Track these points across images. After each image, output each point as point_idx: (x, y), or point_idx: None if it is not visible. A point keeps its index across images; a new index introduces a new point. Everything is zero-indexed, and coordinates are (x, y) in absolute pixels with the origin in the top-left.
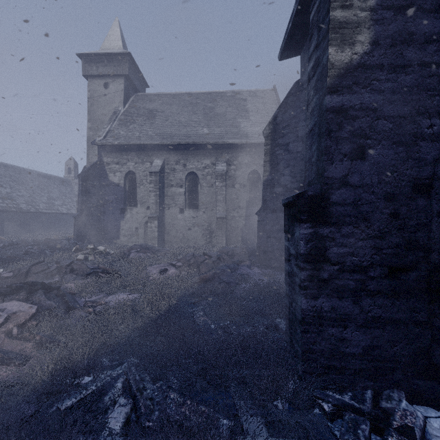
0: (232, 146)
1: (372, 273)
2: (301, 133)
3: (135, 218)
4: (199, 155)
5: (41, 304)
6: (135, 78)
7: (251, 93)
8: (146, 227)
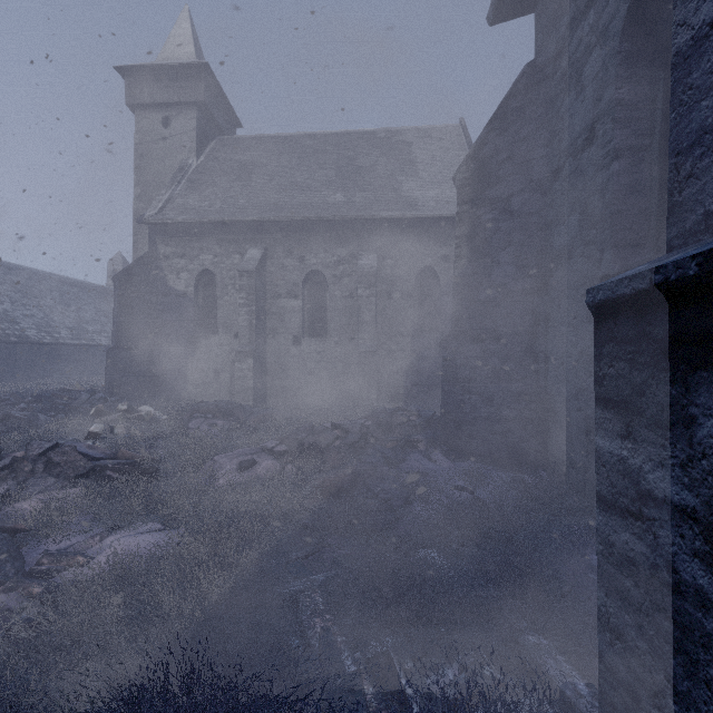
0: (386, 224)
1: None
2: (539, 173)
3: (213, 354)
4: (328, 241)
5: None
6: (217, 109)
7: (420, 133)
8: (233, 369)
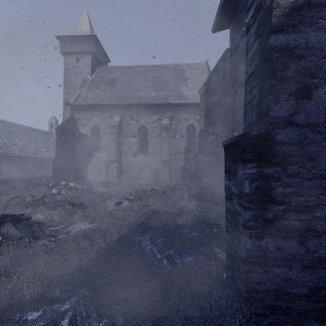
0: (173, 106)
1: (318, 214)
2: (231, 91)
3: (99, 161)
4: (148, 113)
5: (8, 234)
6: (99, 54)
7: (188, 66)
8: (107, 168)
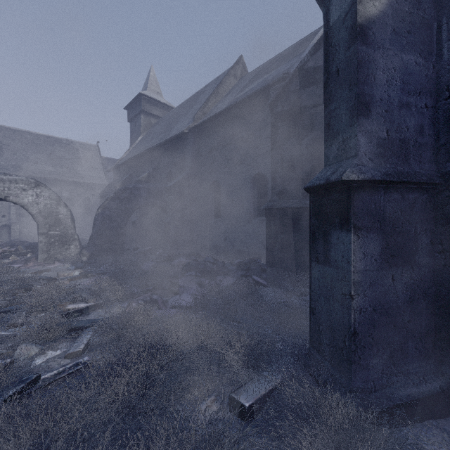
0: (72, 182)
1: None
2: None
3: None
4: (48, 185)
5: None
6: None
7: (81, 145)
8: (1, 229)
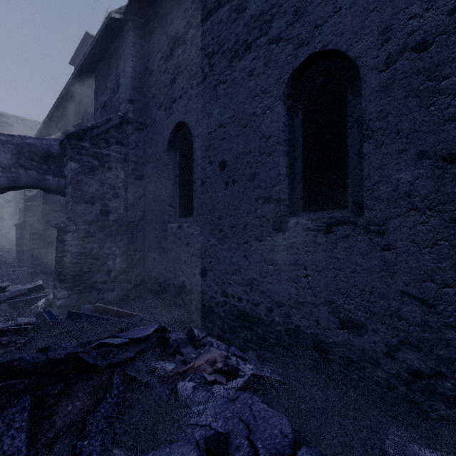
0: None
1: None
2: None
3: None
4: None
5: None
6: None
7: (19, 120)
8: None
